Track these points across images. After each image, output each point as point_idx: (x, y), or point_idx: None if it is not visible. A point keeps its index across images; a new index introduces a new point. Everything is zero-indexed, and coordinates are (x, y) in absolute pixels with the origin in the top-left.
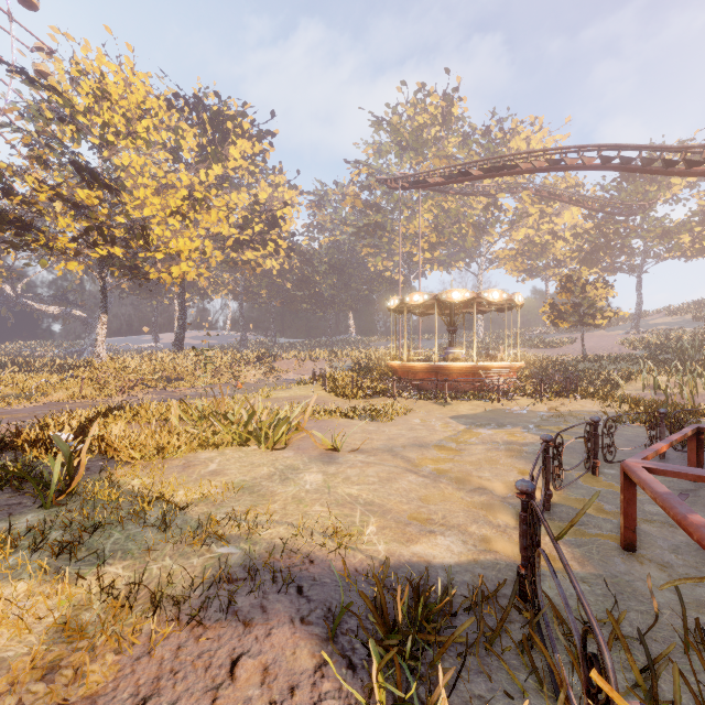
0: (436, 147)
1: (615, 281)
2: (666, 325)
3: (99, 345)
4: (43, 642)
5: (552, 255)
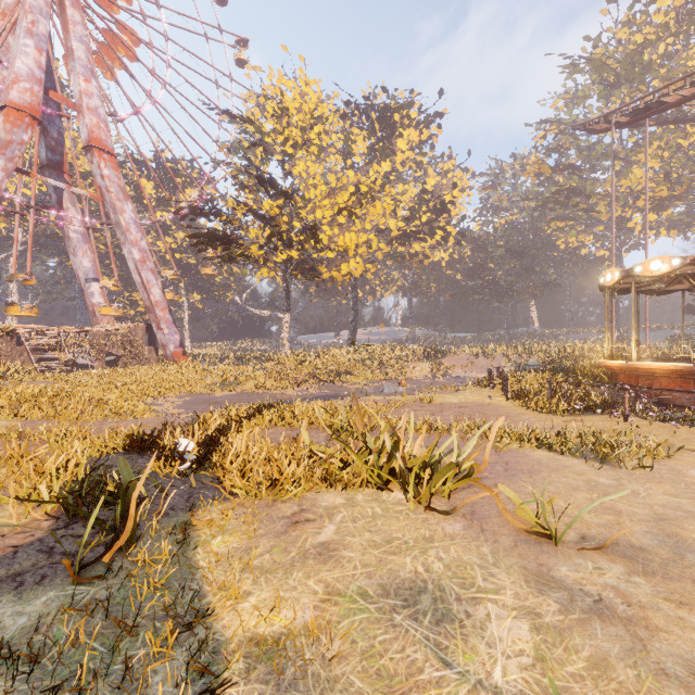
0: (667, 65)
1: None
2: None
3: (283, 341)
4: None
5: None
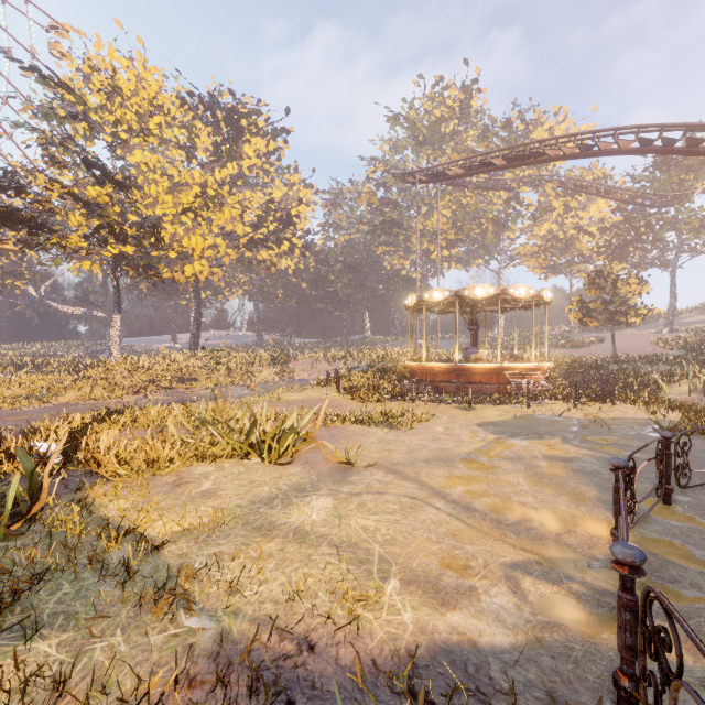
0: (455, 140)
1: (649, 276)
2: (703, 323)
3: (113, 345)
4: None
5: (577, 250)
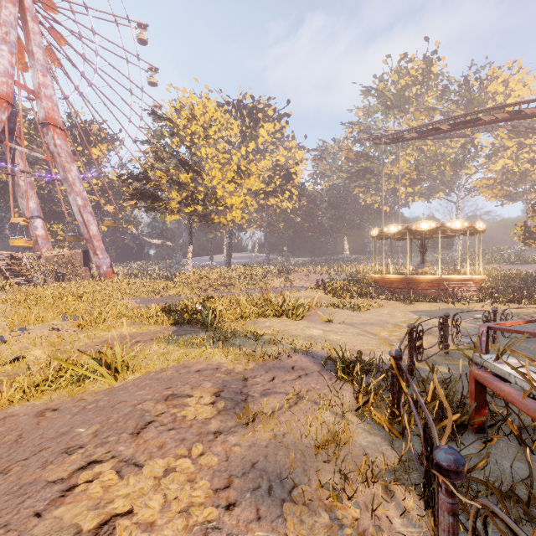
0: (416, 102)
1: None
2: None
3: (188, 263)
4: (230, 361)
5: (531, 181)
